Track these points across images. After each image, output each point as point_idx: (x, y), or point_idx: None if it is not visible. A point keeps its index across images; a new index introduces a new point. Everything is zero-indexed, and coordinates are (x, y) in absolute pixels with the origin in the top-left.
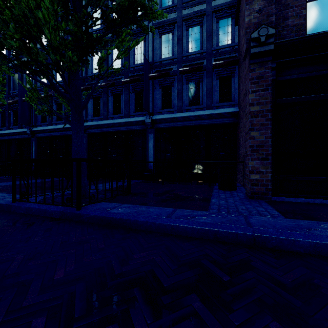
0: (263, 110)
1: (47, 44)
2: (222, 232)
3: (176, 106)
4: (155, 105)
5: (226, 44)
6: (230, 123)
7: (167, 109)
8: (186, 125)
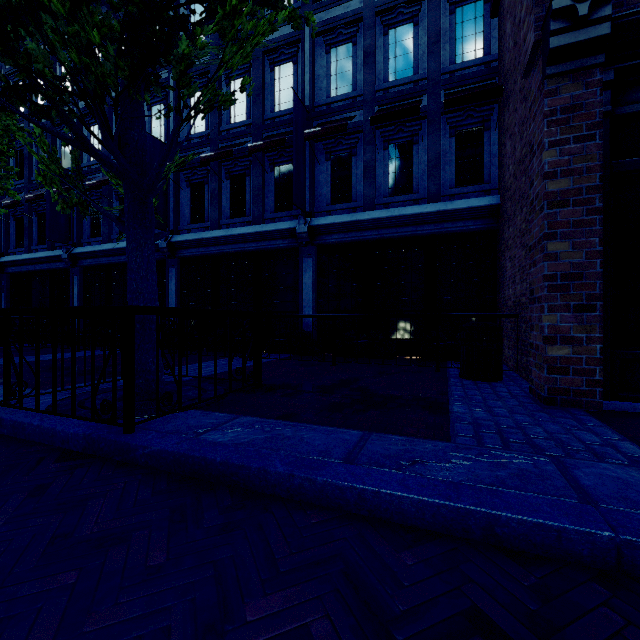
0: (581, 188)
1: (52, 27)
2: (512, 521)
3: (361, 198)
4: (317, 197)
5: (471, 59)
6: (482, 230)
7: (343, 205)
8: (383, 237)
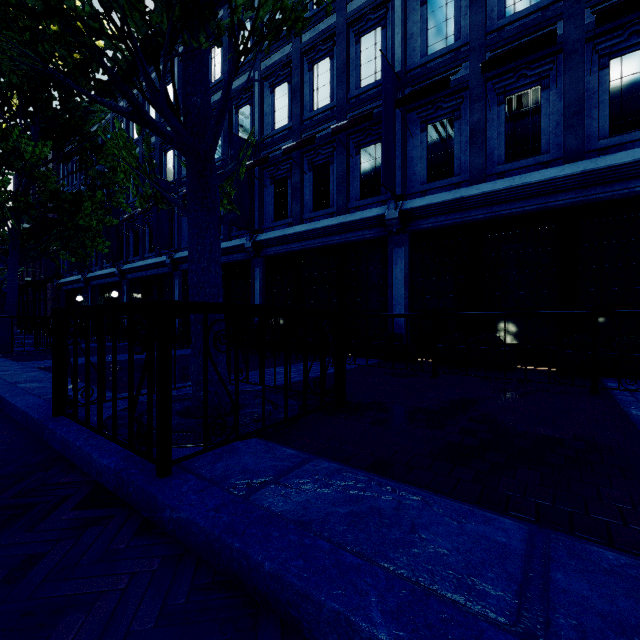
0: None
1: None
2: None
3: (466, 170)
4: (410, 176)
5: None
6: None
7: (443, 181)
8: (497, 215)
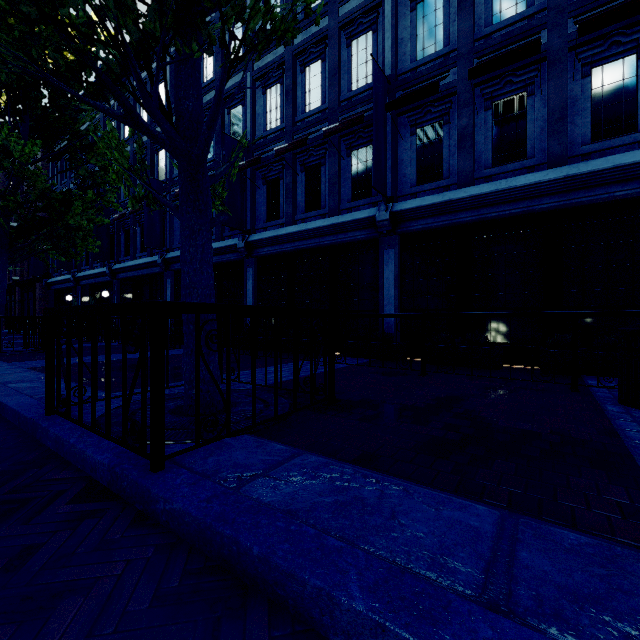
0: None
1: None
2: None
3: (454, 174)
4: (400, 179)
5: None
6: (635, 196)
7: (432, 184)
8: (484, 217)
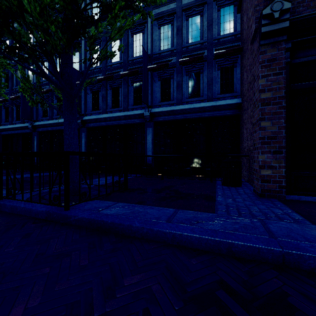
0: (276, 97)
1: (31, 22)
2: (239, 245)
3: (175, 99)
4: (154, 98)
5: (228, 33)
6: (233, 115)
7: (167, 102)
8: (186, 118)
